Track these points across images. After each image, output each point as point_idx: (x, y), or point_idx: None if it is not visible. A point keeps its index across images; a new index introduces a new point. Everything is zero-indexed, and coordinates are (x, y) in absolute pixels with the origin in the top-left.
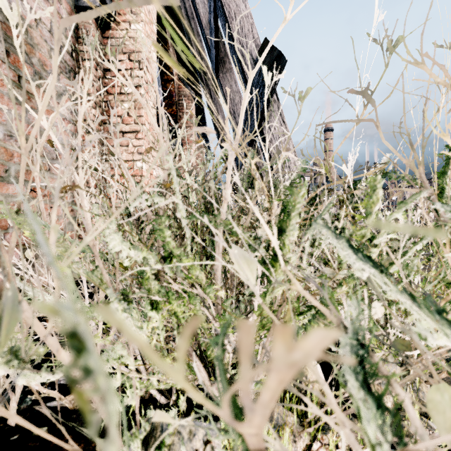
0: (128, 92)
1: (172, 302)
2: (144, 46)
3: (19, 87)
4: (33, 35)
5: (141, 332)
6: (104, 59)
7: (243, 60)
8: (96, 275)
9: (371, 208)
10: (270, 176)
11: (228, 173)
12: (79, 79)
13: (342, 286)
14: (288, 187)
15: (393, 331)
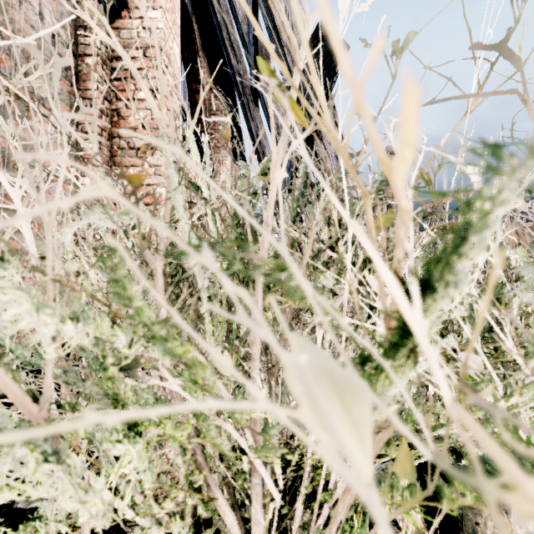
0: (143, 98)
1: (162, 421)
2: None
3: None
4: (14, 17)
5: (91, 496)
6: (76, 5)
7: (289, 57)
8: None
9: None
10: (344, 184)
11: (272, 182)
12: None
13: (511, 397)
14: (484, 143)
15: None
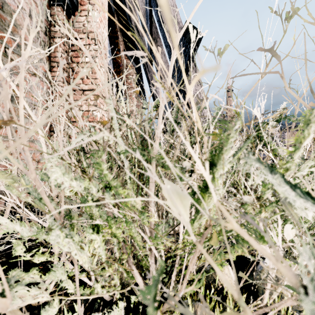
0: (87, 61)
1: (111, 226)
2: (93, 17)
3: (5, 55)
4: (16, 18)
5: (83, 254)
6: (61, 25)
7: (170, 38)
8: (43, 203)
9: (300, 142)
10: (194, 118)
11: (160, 116)
12: (24, 25)
13: (261, 213)
14: (222, 120)
15: (293, 244)
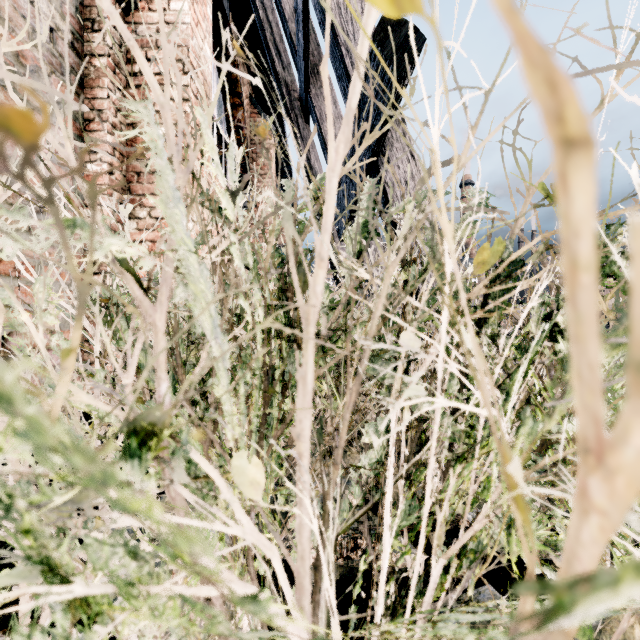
0: None
1: (132, 603)
2: None
3: None
4: None
5: None
6: None
7: (348, 58)
8: None
9: None
10: None
11: (328, 194)
12: None
13: None
14: None
15: None
